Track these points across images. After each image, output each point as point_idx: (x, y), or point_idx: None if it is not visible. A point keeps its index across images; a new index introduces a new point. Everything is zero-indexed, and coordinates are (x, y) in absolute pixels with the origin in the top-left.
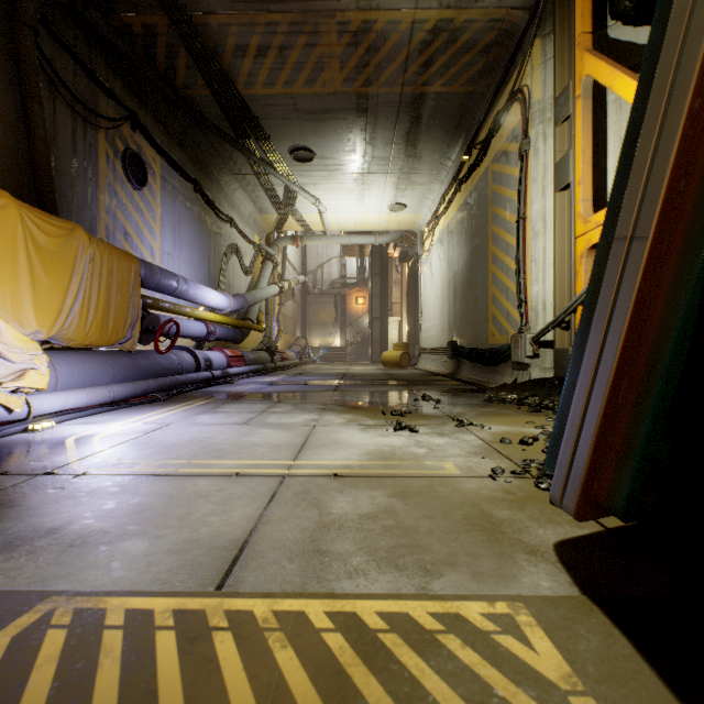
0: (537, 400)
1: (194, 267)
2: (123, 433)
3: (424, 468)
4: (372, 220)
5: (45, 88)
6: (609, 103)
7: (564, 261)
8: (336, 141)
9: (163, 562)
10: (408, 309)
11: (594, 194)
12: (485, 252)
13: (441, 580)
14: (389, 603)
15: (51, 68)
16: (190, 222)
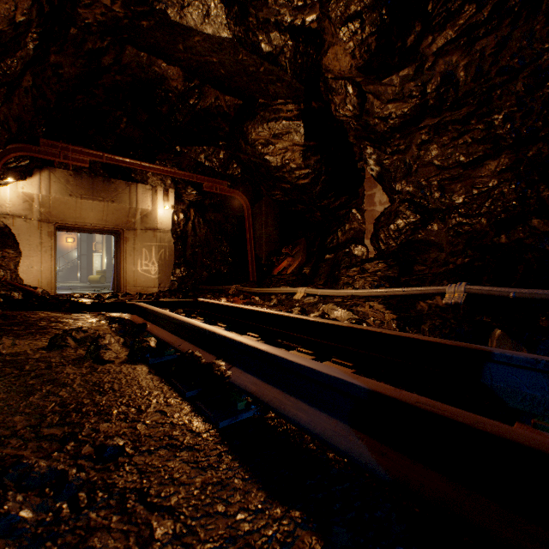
0: None
1: None
2: None
3: None
4: None
5: None
6: None
7: None
8: None
9: None
10: (107, 250)
11: None
12: None
13: None
14: None
15: None
16: None
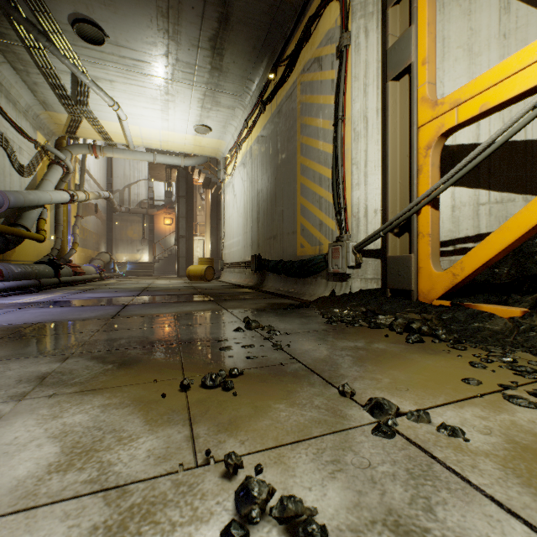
0: (389, 320)
1: None
2: None
3: None
4: (178, 140)
5: None
6: None
7: (396, 159)
8: (132, 22)
9: None
10: (211, 230)
11: None
12: (293, 165)
13: None
14: None
15: None
16: None
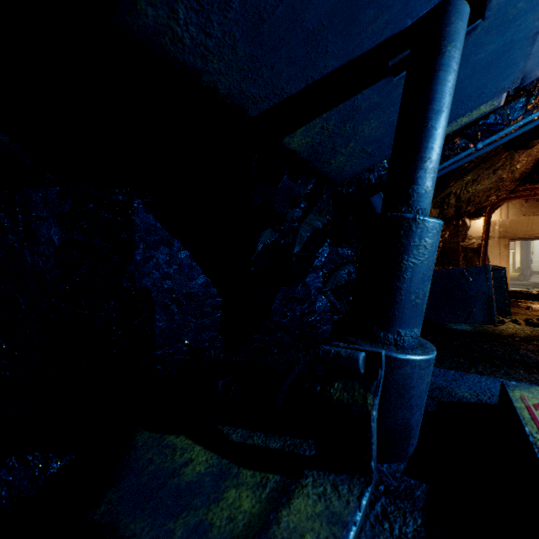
0: None
1: None
2: None
3: None
4: None
5: None
6: None
7: None
8: None
9: None
10: (521, 246)
11: None
12: None
13: None
14: None
15: None
16: None
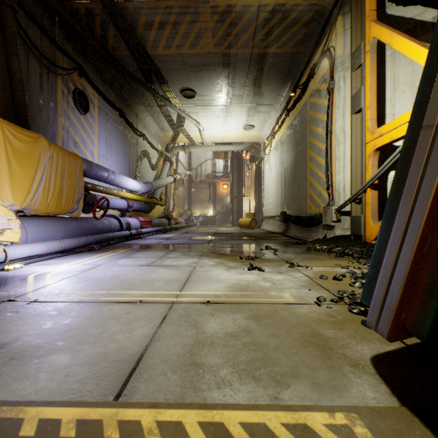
0: (340, 250)
1: (119, 165)
2: (67, 272)
3: (269, 297)
4: (232, 135)
5: (22, 48)
6: (387, 57)
7: (358, 159)
8: (209, 84)
9: (77, 373)
10: (255, 192)
11: (377, 115)
12: (305, 154)
13: (289, 390)
14: (250, 413)
15: (25, 35)
16: (117, 136)
